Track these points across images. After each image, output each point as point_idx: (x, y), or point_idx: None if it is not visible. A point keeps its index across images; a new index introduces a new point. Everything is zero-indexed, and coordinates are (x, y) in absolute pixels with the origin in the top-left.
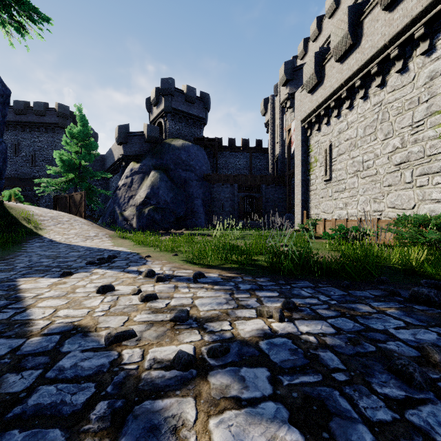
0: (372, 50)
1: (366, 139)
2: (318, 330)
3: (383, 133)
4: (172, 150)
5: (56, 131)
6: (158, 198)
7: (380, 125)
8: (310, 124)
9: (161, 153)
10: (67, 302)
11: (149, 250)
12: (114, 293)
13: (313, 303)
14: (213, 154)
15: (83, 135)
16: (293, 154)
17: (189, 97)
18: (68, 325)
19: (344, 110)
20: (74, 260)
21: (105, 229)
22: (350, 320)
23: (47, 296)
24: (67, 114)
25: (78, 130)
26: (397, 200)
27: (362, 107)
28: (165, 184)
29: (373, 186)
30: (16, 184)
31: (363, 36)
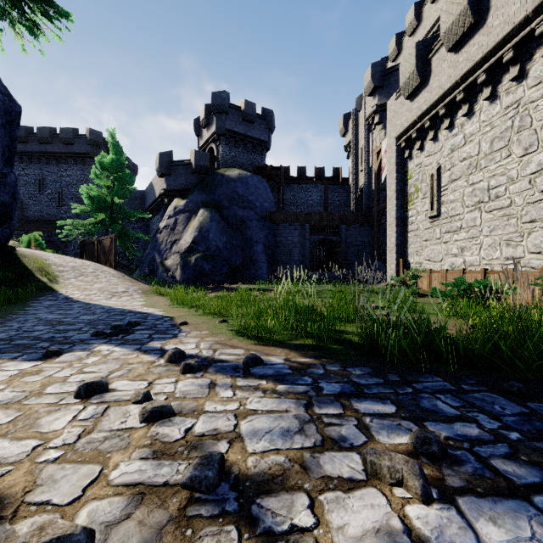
0: (505, 28)
1: (493, 157)
2: (530, 542)
3: (521, 146)
4: (226, 182)
5: (86, 162)
6: (207, 243)
7: (516, 135)
8: (408, 141)
9: (212, 186)
10: (14, 418)
11: (188, 313)
12: (105, 397)
13: (474, 437)
14: (279, 187)
15: (116, 165)
16: (382, 185)
17: (248, 115)
18: None
19: (459, 119)
20: (78, 329)
21: (138, 283)
22: None
23: None
24: (100, 142)
25: (109, 159)
26: None
27: (488, 112)
28: (216, 225)
29: (505, 223)
30: (41, 227)
31: (490, 10)
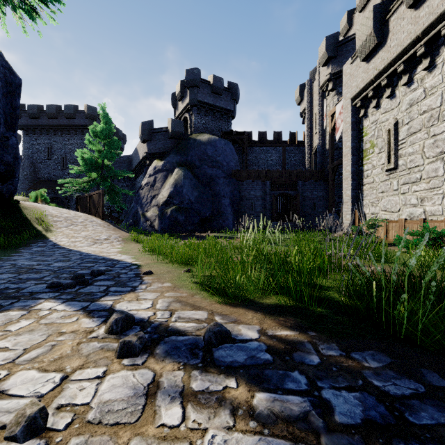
0: None
1: None
2: None
3: None
4: (197, 145)
5: (85, 133)
6: (181, 197)
7: None
8: (364, 101)
9: (186, 149)
10: None
11: (156, 260)
12: None
13: None
14: (242, 150)
15: (105, 132)
16: (336, 144)
17: (216, 88)
18: None
19: (418, 73)
20: (40, 278)
21: (121, 231)
22: None
23: None
24: (96, 116)
25: (100, 127)
26: None
27: None
28: (189, 182)
29: None
30: (49, 186)
31: None
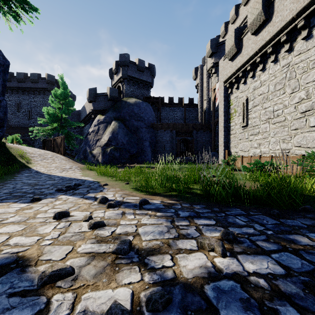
0: (282, 23)
1: (276, 93)
2: (266, 269)
3: (290, 88)
4: (127, 106)
5: (46, 93)
6: (117, 140)
7: (288, 82)
8: (230, 84)
9: (120, 108)
10: (24, 228)
11: (107, 179)
12: (68, 219)
13: (251, 233)
14: (158, 109)
15: (64, 95)
16: (217, 108)
17: (140, 67)
18: (12, 256)
19: (258, 72)
20: (47, 187)
21: (77, 163)
22: (295, 256)
23: (9, 221)
24: (54, 82)
25: (60, 92)
26: (302, 141)
27: (273, 69)
28: (122, 130)
29: (282, 130)
30: (18, 131)
31: (274, 13)
